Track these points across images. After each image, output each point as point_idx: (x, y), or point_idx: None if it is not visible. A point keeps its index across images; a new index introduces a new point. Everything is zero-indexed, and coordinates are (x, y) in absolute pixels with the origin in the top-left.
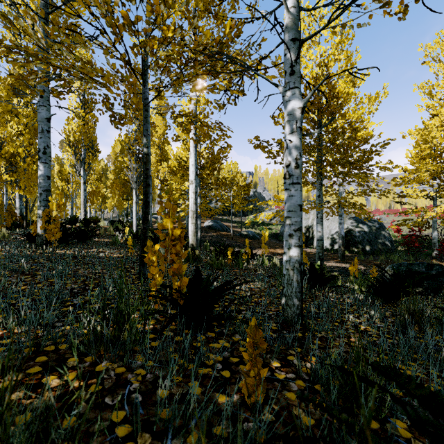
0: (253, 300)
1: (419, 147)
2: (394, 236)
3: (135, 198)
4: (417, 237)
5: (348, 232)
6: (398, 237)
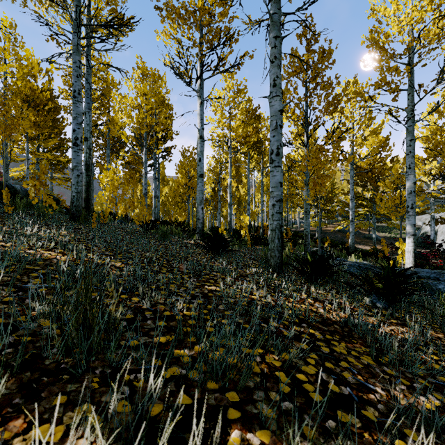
0: None
1: None
2: None
3: None
4: None
5: None
6: None
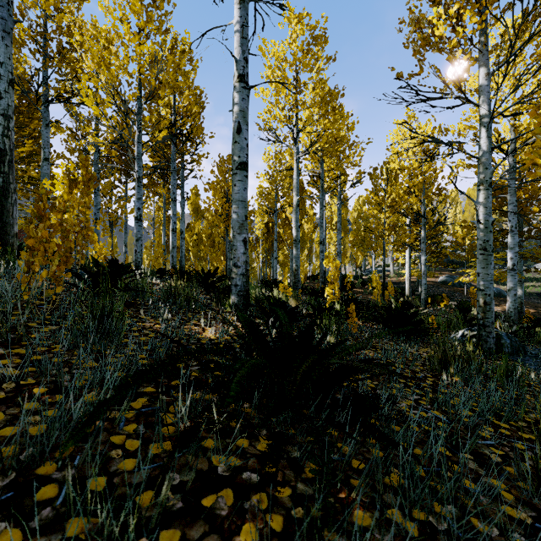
0: None
1: None
2: None
3: (374, 263)
4: None
5: None
6: None
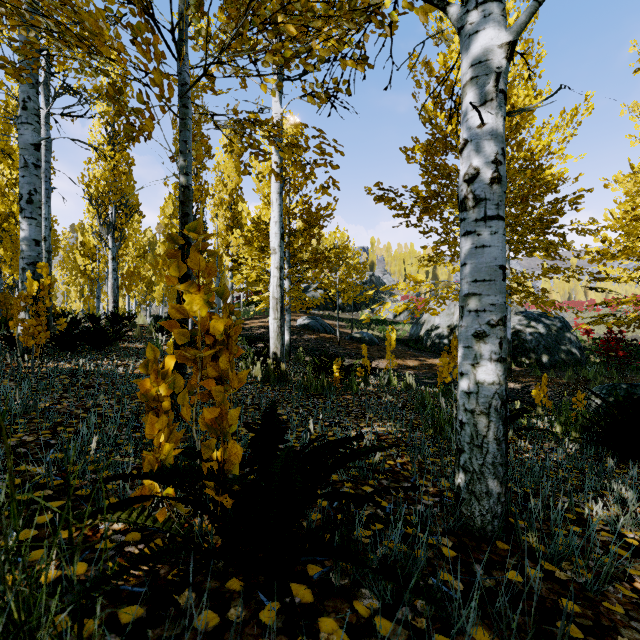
0: (386, 463)
1: (630, 201)
2: (581, 340)
3: None
4: (618, 342)
5: (515, 334)
6: (588, 342)
